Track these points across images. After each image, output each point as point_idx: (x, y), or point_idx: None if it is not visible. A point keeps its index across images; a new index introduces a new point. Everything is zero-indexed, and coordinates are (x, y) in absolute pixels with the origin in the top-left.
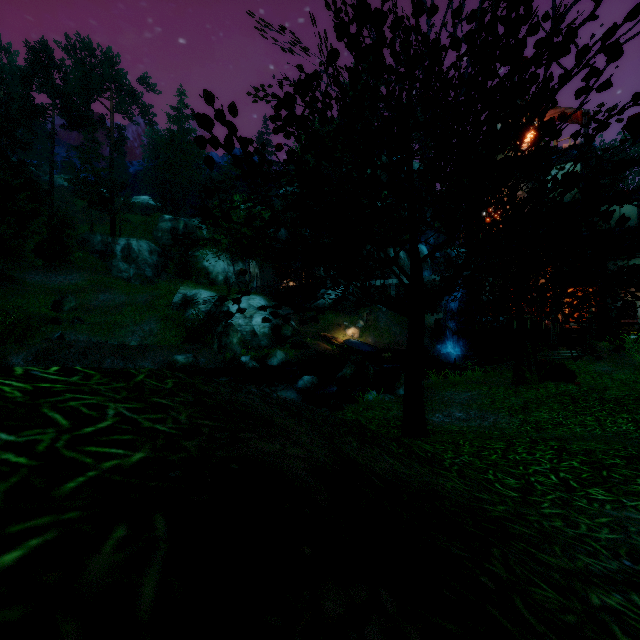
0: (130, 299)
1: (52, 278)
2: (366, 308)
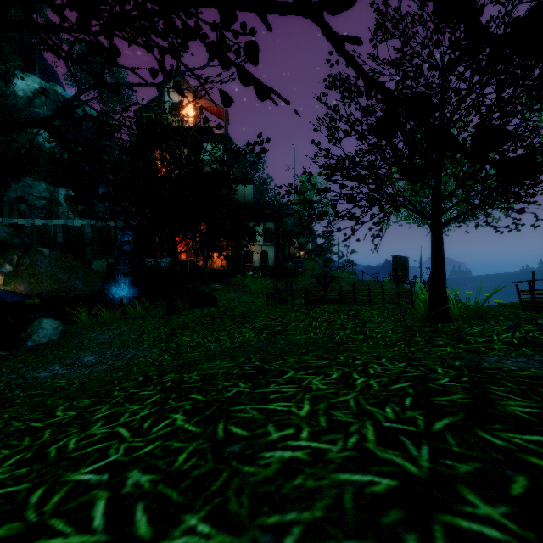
0: None
1: None
2: (19, 250)
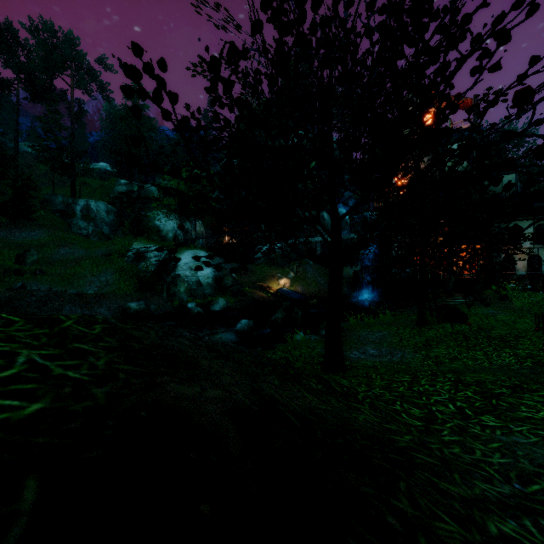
0: (88, 253)
1: (16, 234)
2: (296, 262)
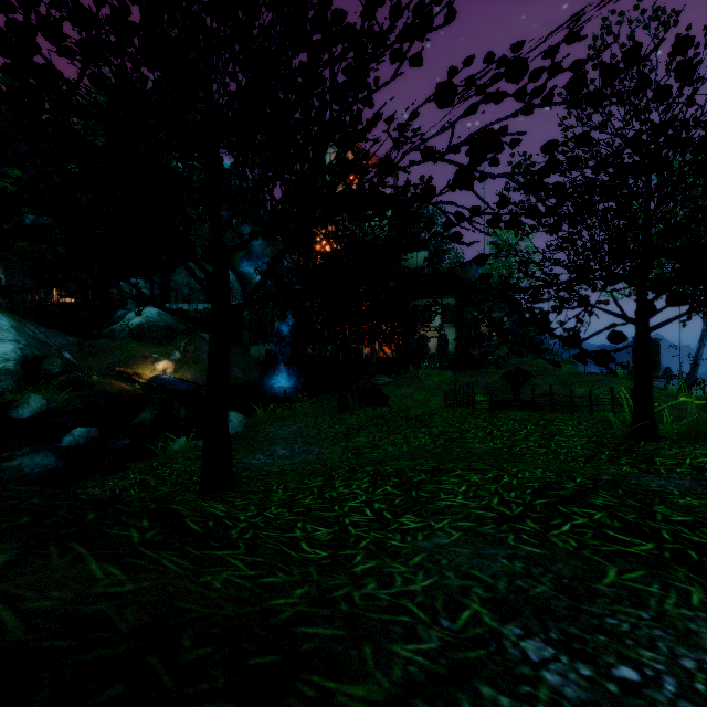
0: None
1: None
2: (185, 336)
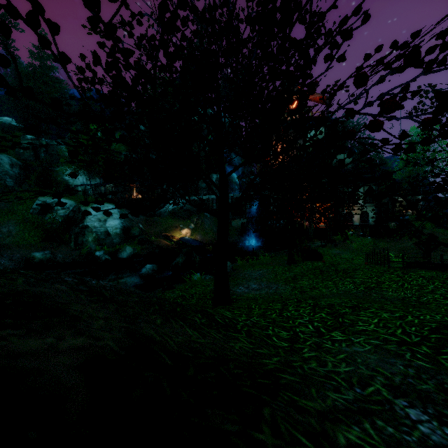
0: None
1: None
2: (196, 215)
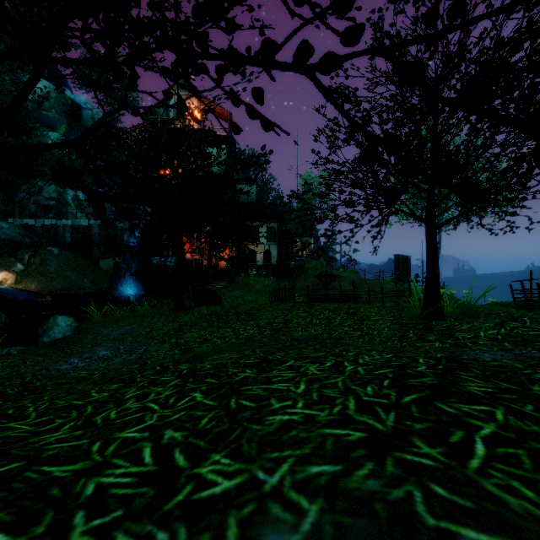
0: None
1: None
2: (29, 250)
